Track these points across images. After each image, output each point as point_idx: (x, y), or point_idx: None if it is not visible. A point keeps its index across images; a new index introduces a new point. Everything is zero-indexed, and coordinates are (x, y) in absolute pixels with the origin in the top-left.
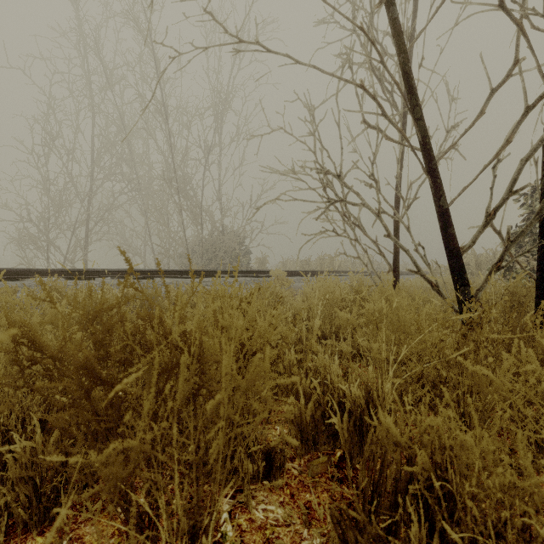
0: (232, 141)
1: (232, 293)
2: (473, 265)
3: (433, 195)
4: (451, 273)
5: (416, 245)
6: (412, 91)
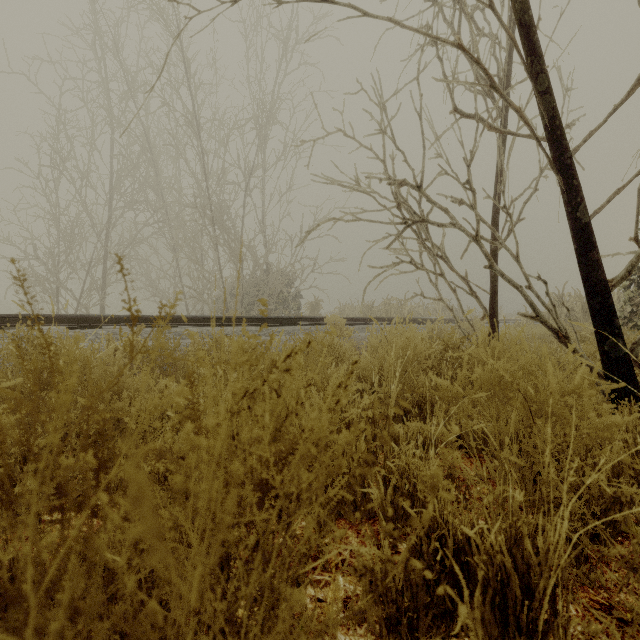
0: (278, 160)
1: (256, 352)
2: (580, 311)
3: (566, 203)
4: (593, 318)
5: (528, 280)
6: (535, 51)
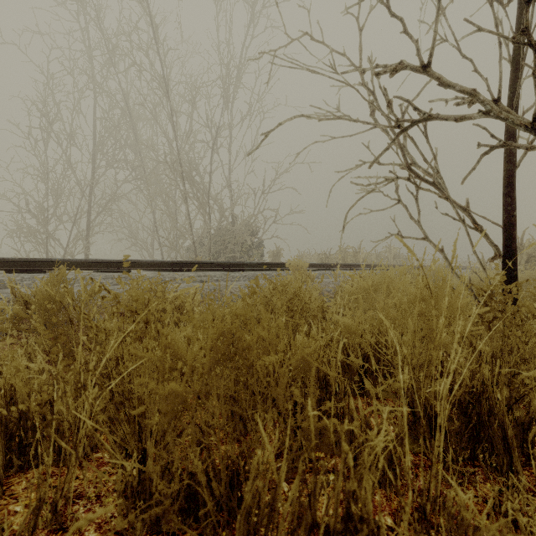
0: (242, 120)
1: None
2: None
3: None
4: None
5: None
6: None
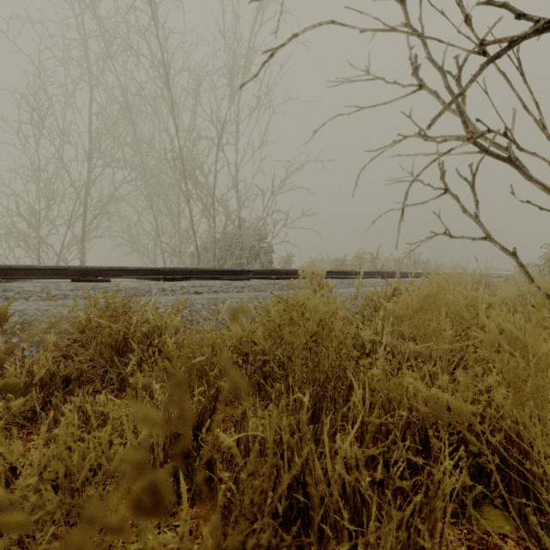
0: (250, 114)
1: None
2: None
3: None
4: None
5: None
6: None
